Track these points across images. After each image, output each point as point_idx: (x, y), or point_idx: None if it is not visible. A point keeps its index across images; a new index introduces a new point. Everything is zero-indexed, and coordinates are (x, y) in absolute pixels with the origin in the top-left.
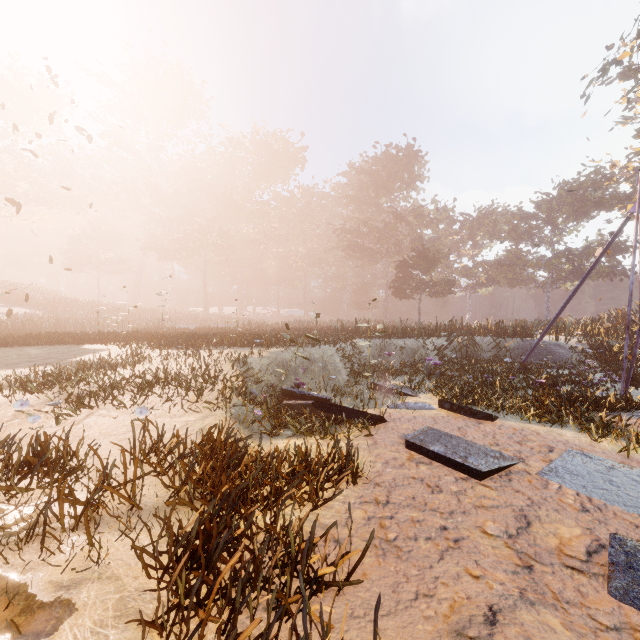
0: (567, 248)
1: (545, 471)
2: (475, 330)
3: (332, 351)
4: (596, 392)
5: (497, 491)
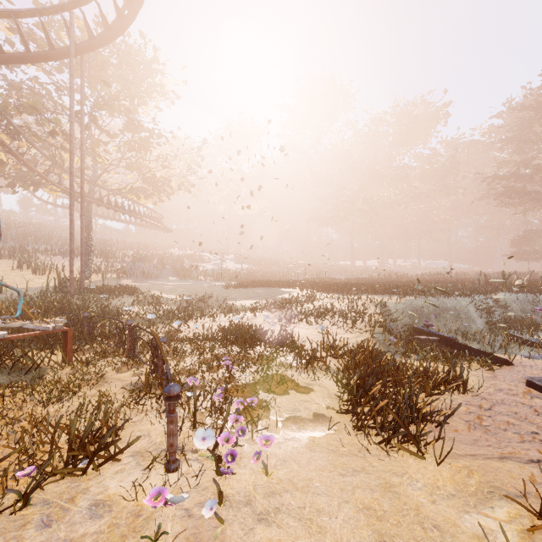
0: None
1: None
2: None
3: (466, 302)
4: None
5: None
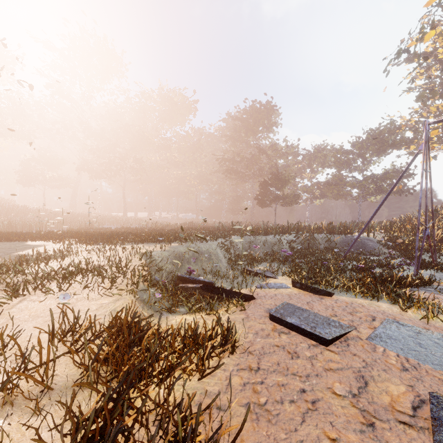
0: (372, 174)
1: (372, 337)
2: (314, 229)
3: (215, 245)
4: (399, 274)
5: (340, 355)
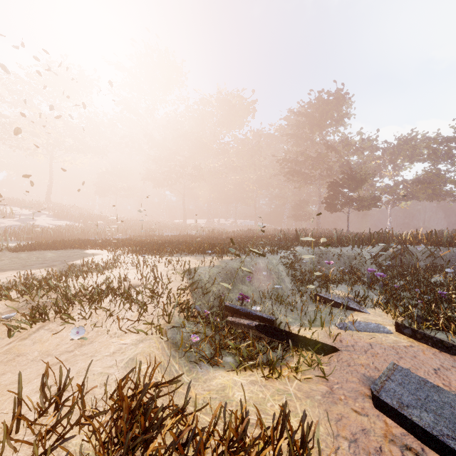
0: None
1: None
2: (406, 239)
3: (276, 260)
4: None
5: None
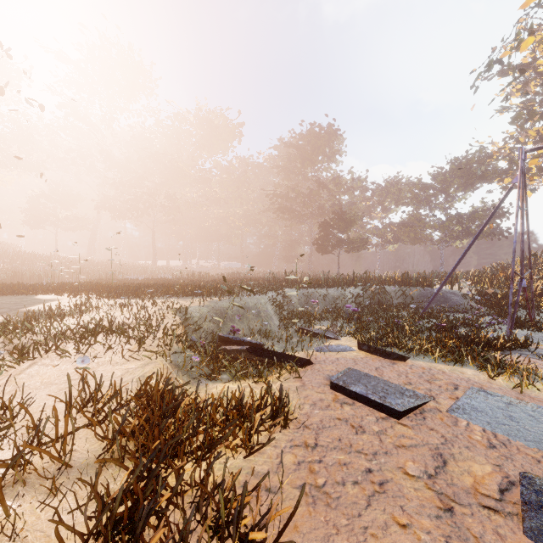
0: (457, 213)
1: (454, 408)
2: (385, 280)
3: (265, 300)
4: (488, 334)
5: (414, 430)
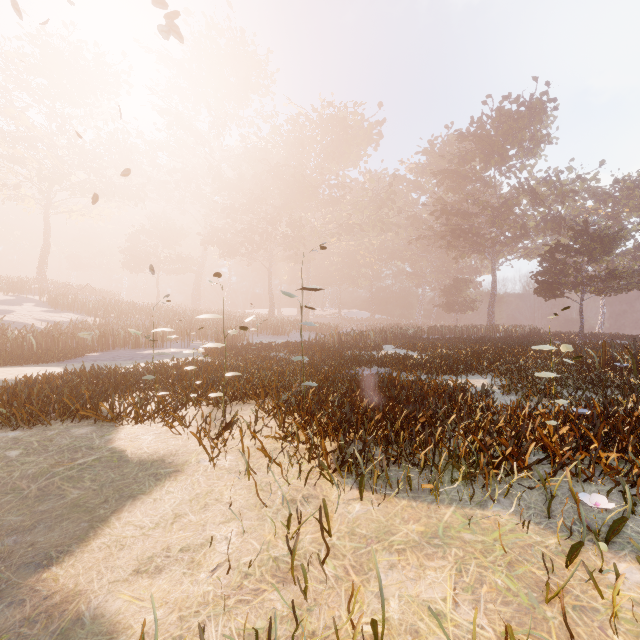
0: None
1: None
2: None
3: None
4: None
5: None
